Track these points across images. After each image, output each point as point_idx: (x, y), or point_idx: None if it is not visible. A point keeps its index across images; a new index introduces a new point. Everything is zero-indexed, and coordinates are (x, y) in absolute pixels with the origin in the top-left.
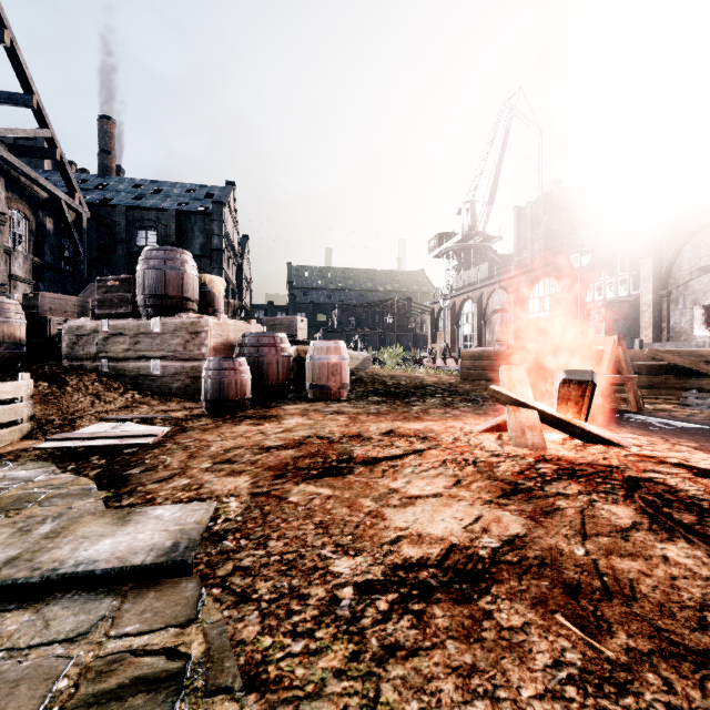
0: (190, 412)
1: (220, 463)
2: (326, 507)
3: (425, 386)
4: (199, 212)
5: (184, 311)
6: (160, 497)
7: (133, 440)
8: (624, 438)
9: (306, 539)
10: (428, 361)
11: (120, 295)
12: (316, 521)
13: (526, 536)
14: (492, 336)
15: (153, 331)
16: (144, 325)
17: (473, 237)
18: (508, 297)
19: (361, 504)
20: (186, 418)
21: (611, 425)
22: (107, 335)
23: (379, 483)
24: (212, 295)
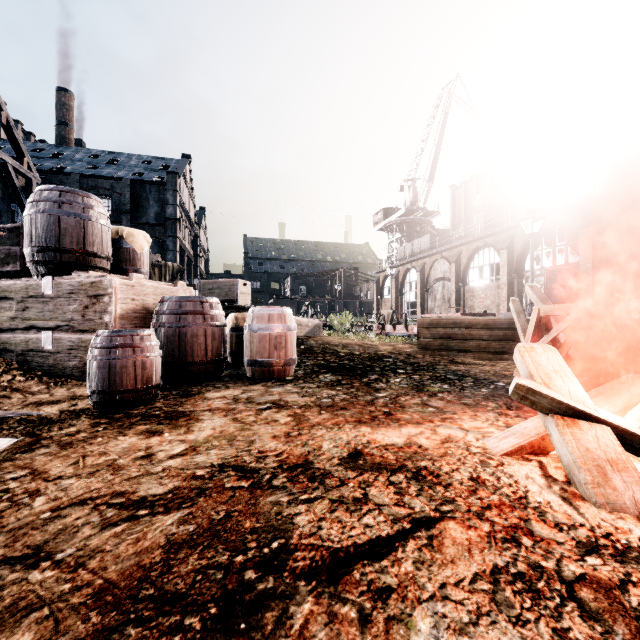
0: (73, 405)
1: (13, 560)
2: None
3: (381, 357)
4: (153, 182)
5: (88, 269)
6: None
7: None
8: None
9: None
10: (378, 327)
11: (6, 249)
12: None
13: None
14: (434, 303)
15: (44, 293)
16: (34, 286)
17: (414, 212)
18: (450, 267)
19: None
20: (57, 419)
21: None
22: None
23: None
24: (132, 252)
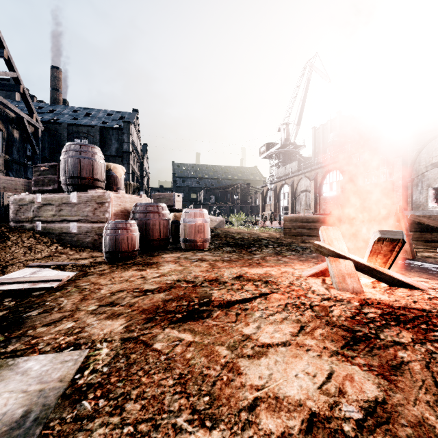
0: (94, 259)
1: (104, 305)
2: (186, 356)
3: (260, 239)
4: (114, 128)
5: (94, 188)
6: (42, 342)
7: (41, 285)
8: (419, 282)
9: (164, 401)
10: (261, 222)
11: (49, 177)
12: (176, 375)
13: (386, 402)
14: (300, 207)
15: (72, 202)
16: (66, 198)
17: (287, 146)
18: (310, 183)
19: (217, 353)
20: (90, 265)
21: (401, 270)
22: (40, 205)
23: (234, 328)
24: (115, 177)
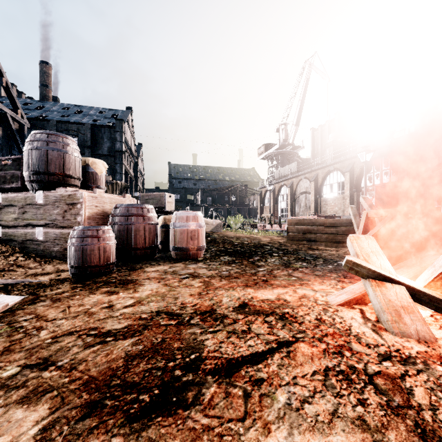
0: (58, 275)
1: (31, 366)
2: None
3: (262, 245)
4: (106, 126)
5: (66, 186)
6: None
7: None
8: None
9: None
10: (260, 225)
11: (11, 172)
12: None
13: None
14: (299, 209)
15: (37, 202)
16: (30, 197)
17: (286, 147)
18: (310, 184)
19: None
20: (48, 284)
21: None
22: None
23: (242, 440)
24: (95, 174)
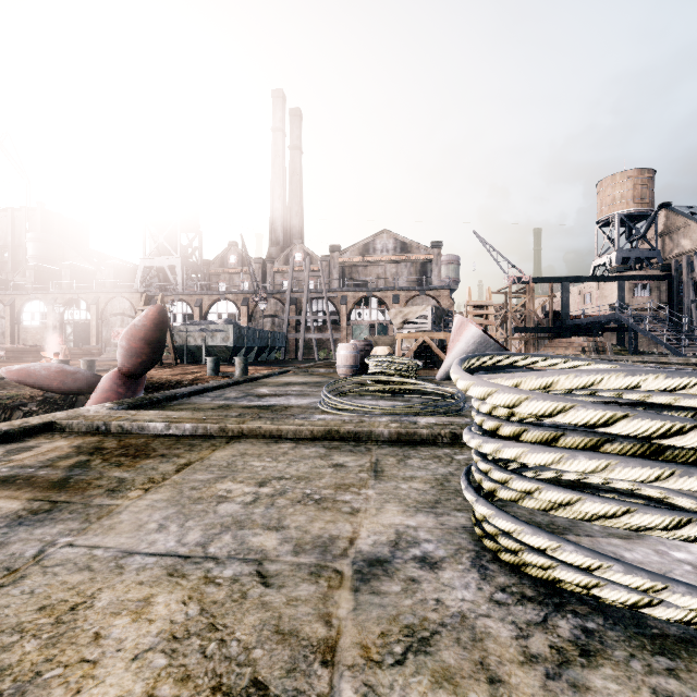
0: None
1: None
2: None
3: None
4: None
5: None
6: None
7: None
8: None
9: None
10: None
11: None
12: None
13: None
14: None
15: None
16: None
17: None
18: (5, 308)
19: None
20: None
21: None
22: None
23: None
24: None
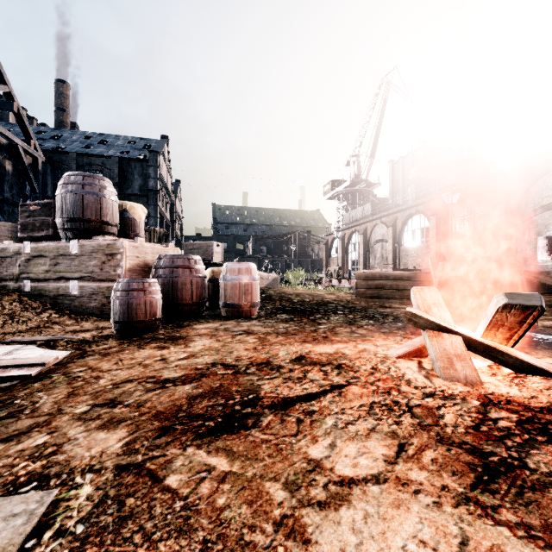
0: (100, 332)
1: (100, 405)
2: (217, 503)
3: (326, 303)
4: (138, 159)
5: (103, 234)
6: None
7: (14, 372)
8: None
9: None
10: (325, 280)
11: (41, 219)
12: (196, 545)
13: None
14: (374, 261)
15: (71, 253)
16: (63, 247)
17: (358, 184)
18: (387, 230)
19: (268, 496)
20: (92, 340)
21: (523, 346)
22: (28, 257)
23: (294, 446)
24: (133, 221)
